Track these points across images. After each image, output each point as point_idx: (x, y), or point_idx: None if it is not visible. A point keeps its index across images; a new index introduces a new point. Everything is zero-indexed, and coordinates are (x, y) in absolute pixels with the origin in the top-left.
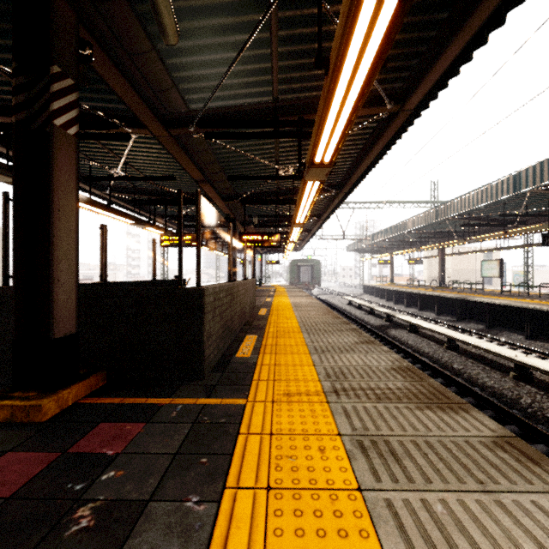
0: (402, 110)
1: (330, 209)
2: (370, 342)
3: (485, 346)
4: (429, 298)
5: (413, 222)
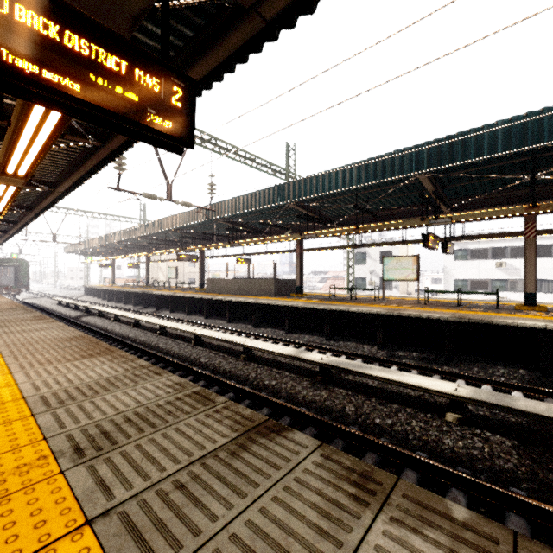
0: (55, 191)
1: (26, 220)
2: (31, 312)
3: (125, 315)
4: (131, 295)
5: (116, 236)
